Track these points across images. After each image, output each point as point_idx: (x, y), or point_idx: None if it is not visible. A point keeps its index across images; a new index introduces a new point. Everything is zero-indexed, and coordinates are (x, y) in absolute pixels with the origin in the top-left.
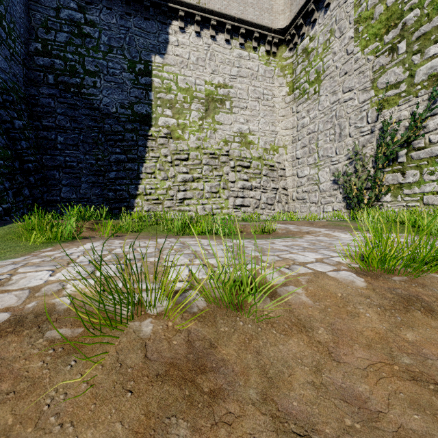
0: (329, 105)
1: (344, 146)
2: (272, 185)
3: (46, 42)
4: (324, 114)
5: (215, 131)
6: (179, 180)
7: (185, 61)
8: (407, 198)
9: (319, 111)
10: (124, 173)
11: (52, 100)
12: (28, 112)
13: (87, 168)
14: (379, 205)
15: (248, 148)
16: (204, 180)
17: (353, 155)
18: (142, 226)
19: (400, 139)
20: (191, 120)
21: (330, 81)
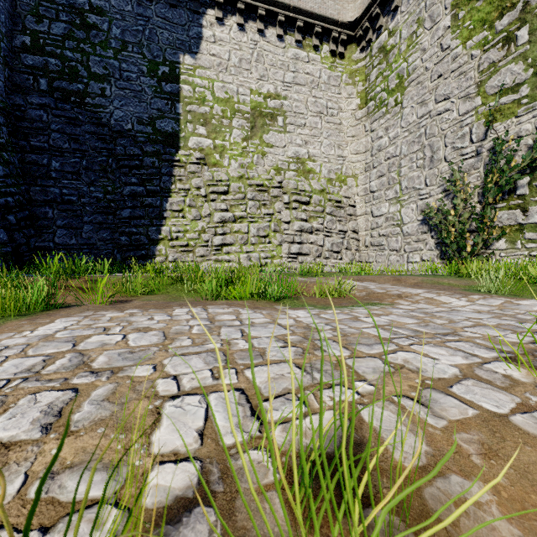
0: (416, 120)
1: (437, 175)
2: (338, 227)
3: (36, 34)
4: (408, 132)
5: (264, 155)
6: (216, 220)
7: (224, 62)
8: (530, 244)
9: (402, 129)
10: (142, 211)
11: (44, 112)
12: (10, 128)
13: (91, 204)
14: (489, 254)
15: (306, 178)
16: (249, 220)
17: (451, 185)
18: (159, 285)
19: (519, 163)
20: (233, 140)
21: (418, 87)
